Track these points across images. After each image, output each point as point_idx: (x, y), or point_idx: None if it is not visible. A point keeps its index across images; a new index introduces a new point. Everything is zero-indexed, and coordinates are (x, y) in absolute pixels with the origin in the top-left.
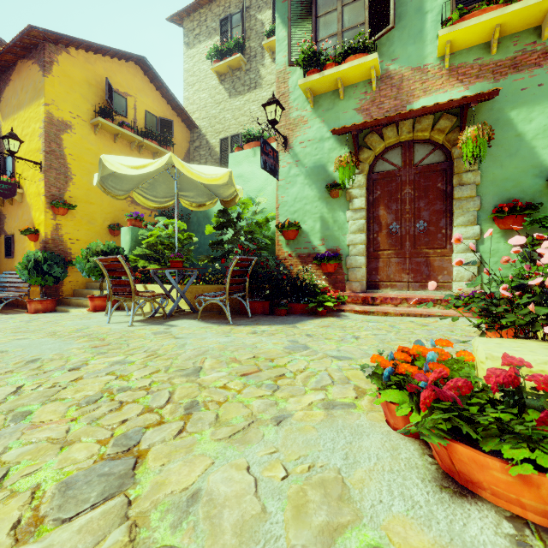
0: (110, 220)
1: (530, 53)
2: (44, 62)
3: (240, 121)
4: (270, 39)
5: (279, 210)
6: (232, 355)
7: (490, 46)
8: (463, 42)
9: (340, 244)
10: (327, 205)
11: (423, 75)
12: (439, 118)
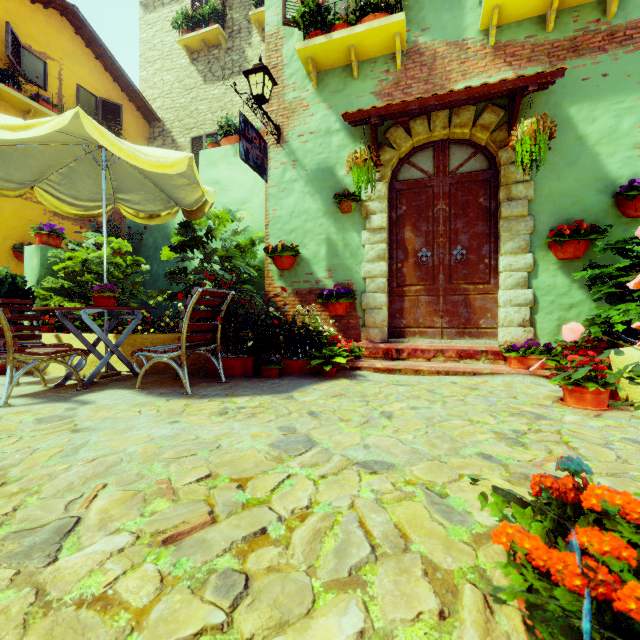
0: (15, 238)
1: (593, 33)
2: None
3: (218, 115)
4: (258, 10)
5: (269, 228)
6: (164, 474)
7: (545, 21)
8: (514, 11)
9: (353, 276)
10: (336, 223)
11: (462, 53)
12: (483, 111)
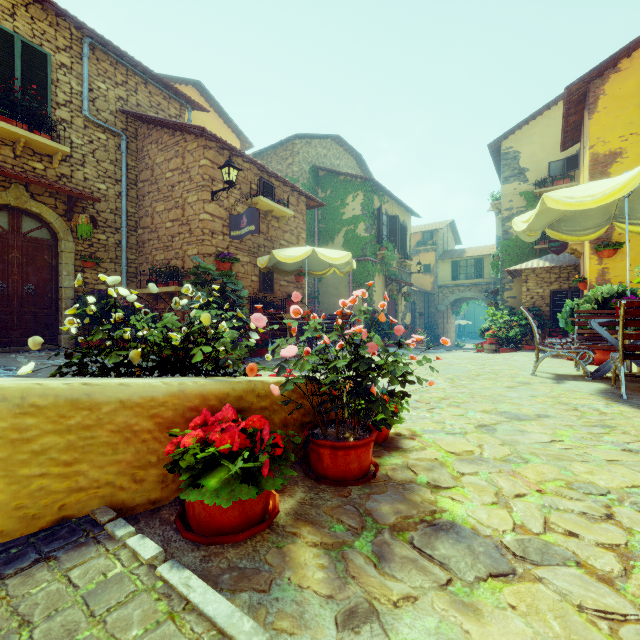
0: None
1: None
2: (588, 107)
3: None
4: None
5: None
6: (458, 397)
7: None
8: None
9: None
10: None
11: None
12: None
